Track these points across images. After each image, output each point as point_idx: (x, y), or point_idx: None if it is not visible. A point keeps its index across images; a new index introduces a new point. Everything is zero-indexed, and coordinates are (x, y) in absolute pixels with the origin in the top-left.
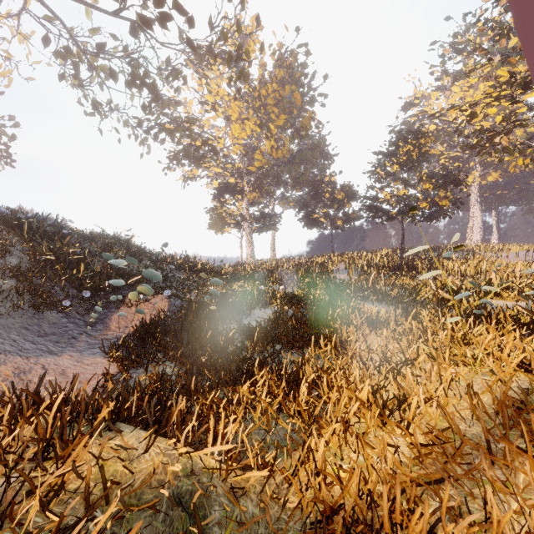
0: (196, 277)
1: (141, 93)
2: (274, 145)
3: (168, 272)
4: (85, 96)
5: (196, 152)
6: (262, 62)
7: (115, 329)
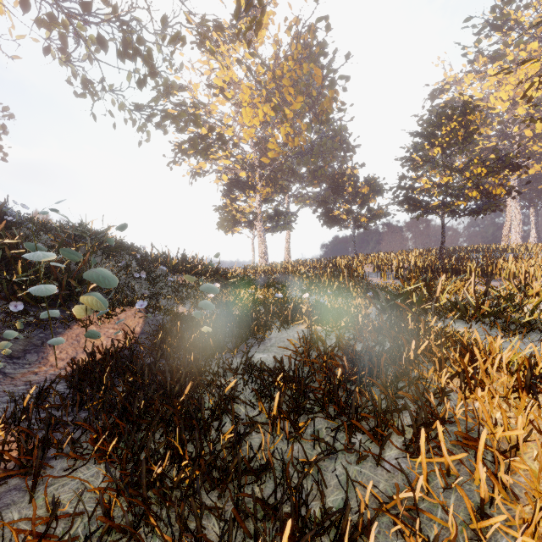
0: (195, 281)
1: (136, 67)
2: (291, 131)
3: (157, 275)
4: (73, 72)
5: (202, 141)
6: (276, 35)
7: (54, 363)
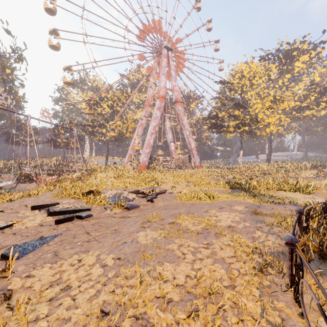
0: None
1: None
2: None
3: None
4: None
5: None
6: None
7: None
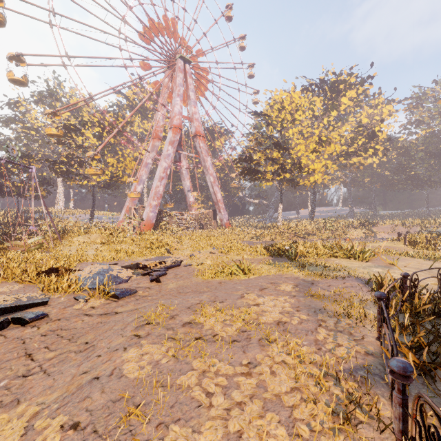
0: None
1: None
2: None
3: None
4: None
5: None
6: None
7: None
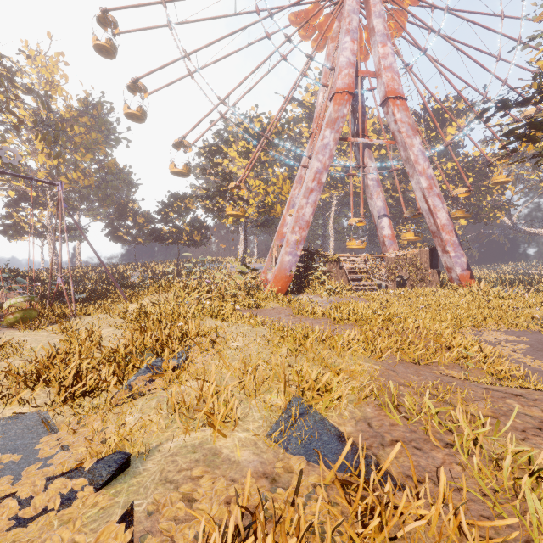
0: (21, 282)
1: None
2: (82, 177)
3: None
4: None
5: None
6: (70, 110)
7: None
